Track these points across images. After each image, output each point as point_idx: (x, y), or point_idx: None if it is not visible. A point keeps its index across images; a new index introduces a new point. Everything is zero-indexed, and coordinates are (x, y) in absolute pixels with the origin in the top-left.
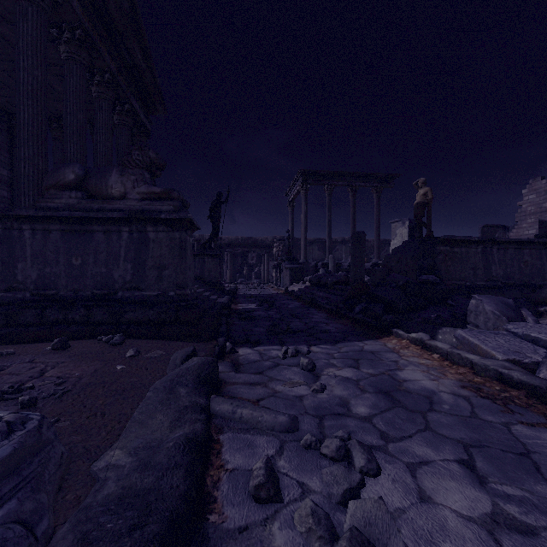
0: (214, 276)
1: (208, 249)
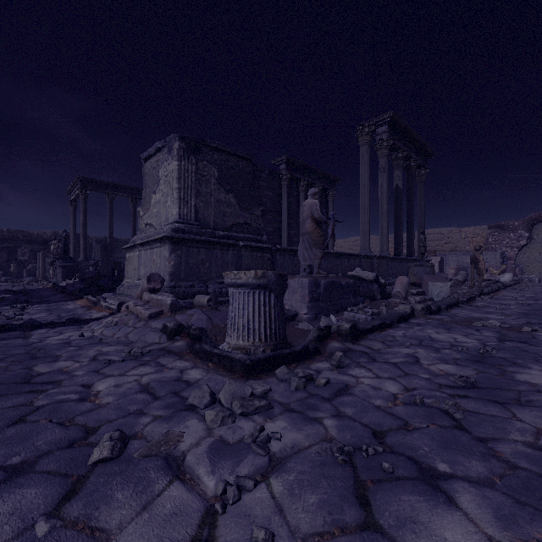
0: None
1: None
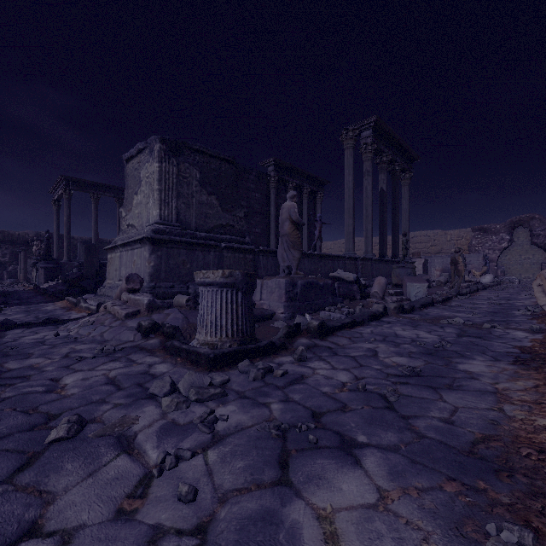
0: None
1: None
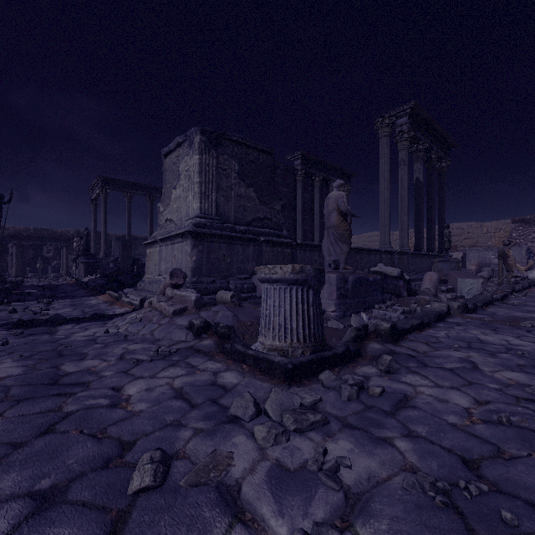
0: None
1: None
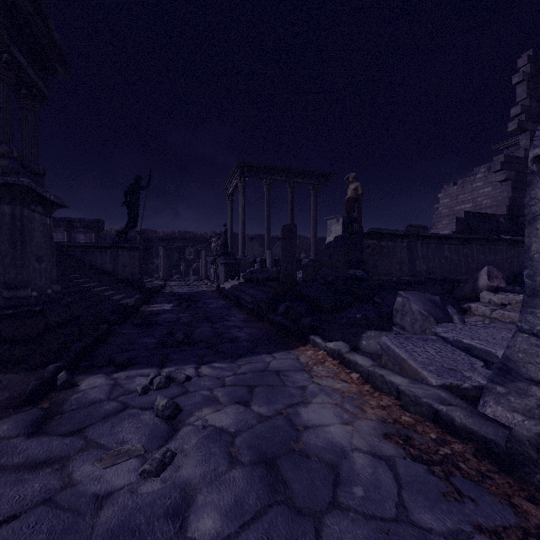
0: (130, 272)
1: (124, 240)
